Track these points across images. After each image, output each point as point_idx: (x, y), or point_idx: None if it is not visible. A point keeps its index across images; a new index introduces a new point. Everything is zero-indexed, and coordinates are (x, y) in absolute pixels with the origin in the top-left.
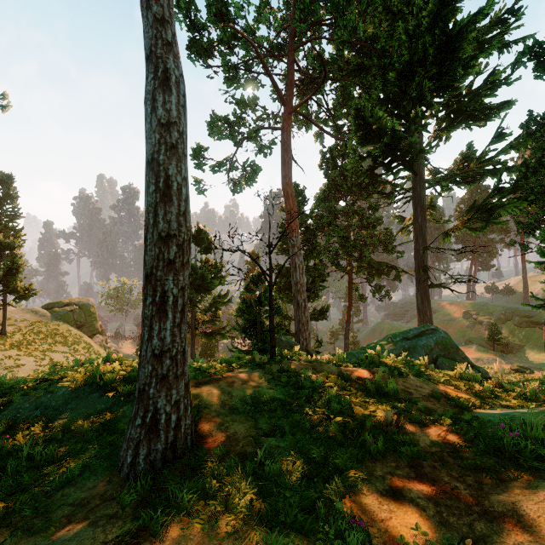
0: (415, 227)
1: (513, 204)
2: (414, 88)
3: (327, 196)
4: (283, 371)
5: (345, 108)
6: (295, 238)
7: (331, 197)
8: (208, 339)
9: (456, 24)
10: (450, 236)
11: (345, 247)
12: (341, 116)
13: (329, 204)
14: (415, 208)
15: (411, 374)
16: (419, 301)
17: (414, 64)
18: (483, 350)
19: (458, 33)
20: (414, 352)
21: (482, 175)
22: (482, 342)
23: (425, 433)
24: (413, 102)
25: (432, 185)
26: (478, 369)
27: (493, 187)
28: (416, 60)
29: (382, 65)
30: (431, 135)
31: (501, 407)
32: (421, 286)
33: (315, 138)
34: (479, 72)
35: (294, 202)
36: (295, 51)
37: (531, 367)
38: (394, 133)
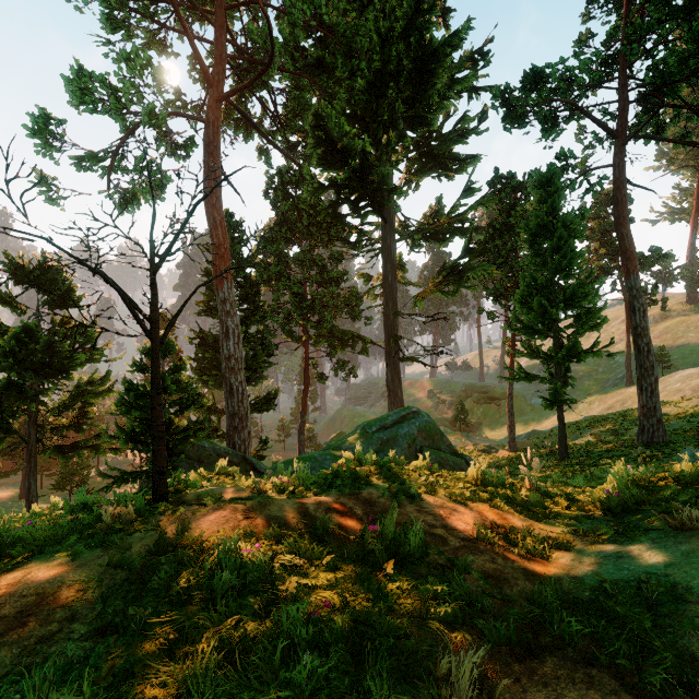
0: (386, 288)
1: (482, 267)
2: (386, 109)
3: (275, 235)
4: (165, 547)
5: (300, 118)
6: (228, 289)
7: (281, 238)
8: (64, 458)
9: (433, 39)
10: (422, 300)
11: (300, 307)
12: (294, 127)
13: (279, 248)
14: (386, 263)
15: (421, 489)
16: (389, 379)
17: (387, 75)
18: (450, 432)
19: (434, 54)
20: (394, 446)
21: (452, 234)
22: (446, 423)
23: (546, 691)
24: (384, 128)
25: (403, 237)
26: (464, 457)
27: (464, 247)
28: (389, 72)
29: (349, 66)
30: (401, 178)
31: (582, 537)
32: (391, 360)
33: (258, 154)
34: (448, 117)
35: (225, 234)
36: (229, 17)
37: (494, 445)
38: (365, 156)
